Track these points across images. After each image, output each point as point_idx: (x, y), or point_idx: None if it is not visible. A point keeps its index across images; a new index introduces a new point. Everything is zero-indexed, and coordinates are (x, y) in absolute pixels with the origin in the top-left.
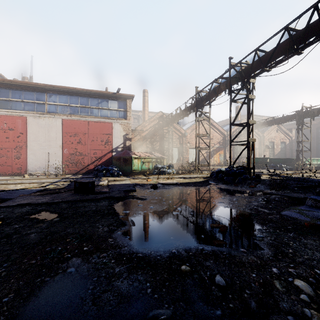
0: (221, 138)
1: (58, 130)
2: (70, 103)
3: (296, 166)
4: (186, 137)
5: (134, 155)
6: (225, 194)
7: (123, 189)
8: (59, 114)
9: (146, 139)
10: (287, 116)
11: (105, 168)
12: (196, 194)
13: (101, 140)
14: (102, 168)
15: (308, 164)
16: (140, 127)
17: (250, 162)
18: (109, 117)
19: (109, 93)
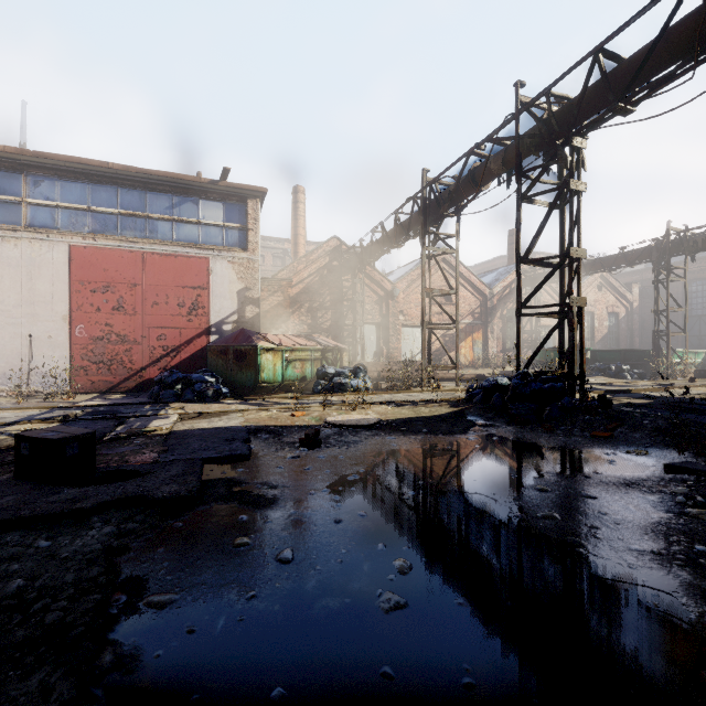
0: (477, 302)
1: (59, 275)
2: (92, 203)
3: (656, 368)
4: (395, 299)
5: (265, 341)
6: (536, 466)
7: (207, 454)
8: (62, 233)
9: (299, 303)
10: (630, 251)
11: (182, 377)
12: (445, 471)
13: (179, 303)
14: (172, 378)
15: (680, 363)
16: (284, 273)
17: (574, 362)
18: (201, 243)
19: (201, 181)
